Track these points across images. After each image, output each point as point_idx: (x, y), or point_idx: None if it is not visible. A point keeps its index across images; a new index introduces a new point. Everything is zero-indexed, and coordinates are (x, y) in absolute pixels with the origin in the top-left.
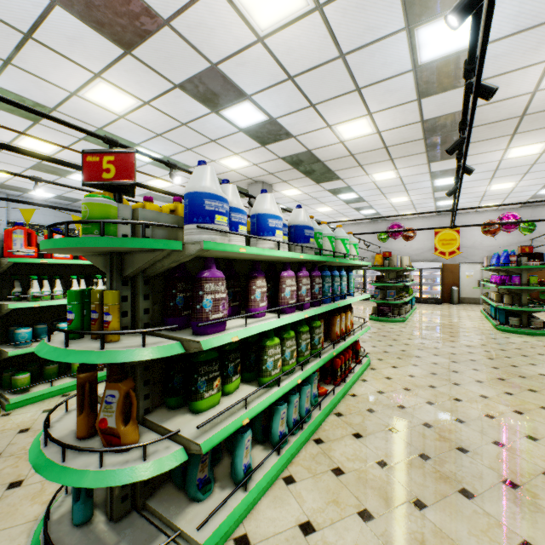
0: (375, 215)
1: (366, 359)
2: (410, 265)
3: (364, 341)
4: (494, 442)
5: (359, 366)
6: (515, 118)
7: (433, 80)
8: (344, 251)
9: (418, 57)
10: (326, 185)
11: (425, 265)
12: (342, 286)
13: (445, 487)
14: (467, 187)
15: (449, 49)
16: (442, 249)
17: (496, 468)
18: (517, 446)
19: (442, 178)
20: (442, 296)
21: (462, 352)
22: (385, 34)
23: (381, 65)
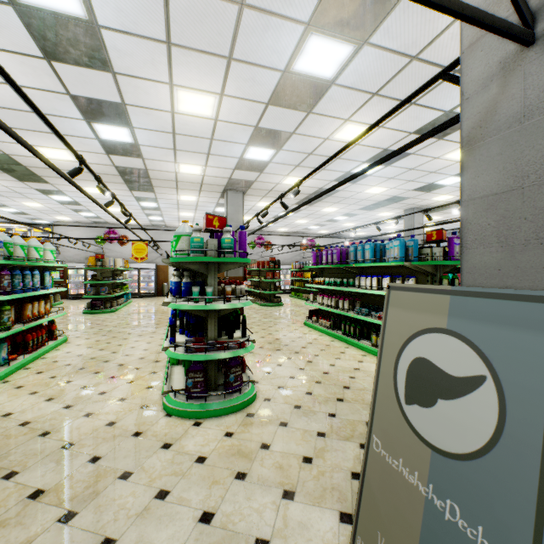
0: (96, 218)
1: (63, 337)
2: (124, 266)
3: (70, 328)
4: (126, 355)
5: (55, 341)
6: (174, 181)
7: (114, 149)
8: (38, 256)
9: (99, 135)
10: (33, 184)
11: (143, 266)
12: (35, 282)
13: (87, 374)
14: (166, 211)
15: (118, 139)
16: (137, 256)
17: (119, 362)
18: (136, 354)
19: (145, 202)
20: (157, 291)
21: (144, 323)
22: (70, 116)
23: (71, 128)
